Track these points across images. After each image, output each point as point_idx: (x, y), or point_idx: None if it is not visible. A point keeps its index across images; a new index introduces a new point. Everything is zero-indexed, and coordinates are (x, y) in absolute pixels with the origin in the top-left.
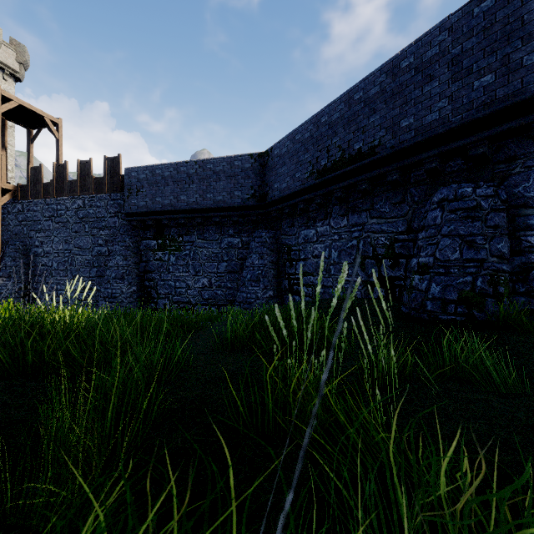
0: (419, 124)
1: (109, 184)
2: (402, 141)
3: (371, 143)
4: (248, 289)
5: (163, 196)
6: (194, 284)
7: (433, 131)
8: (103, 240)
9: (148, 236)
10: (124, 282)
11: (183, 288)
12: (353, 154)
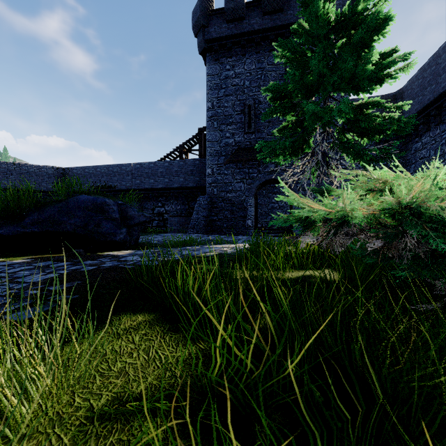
0: (126, 185)
1: None
2: (122, 188)
3: (114, 185)
4: None
5: None
6: None
7: (129, 188)
8: None
9: None
10: None
11: None
12: (108, 186)
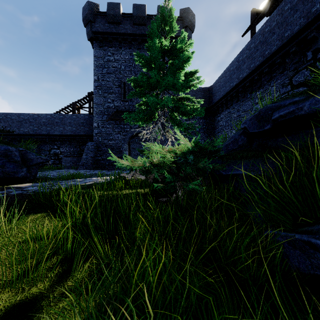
0: (24, 130)
1: None
2: (20, 132)
3: (12, 130)
4: None
5: None
6: None
7: (27, 133)
8: None
9: None
10: None
11: None
12: (6, 130)
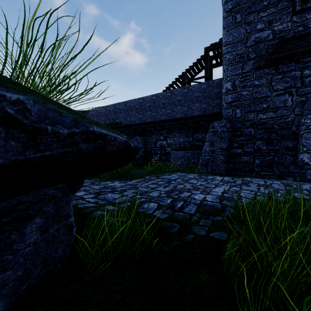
0: (130, 120)
1: None
2: (127, 123)
3: (121, 121)
4: None
5: None
6: None
7: (133, 123)
8: None
9: None
10: None
11: None
12: (116, 122)
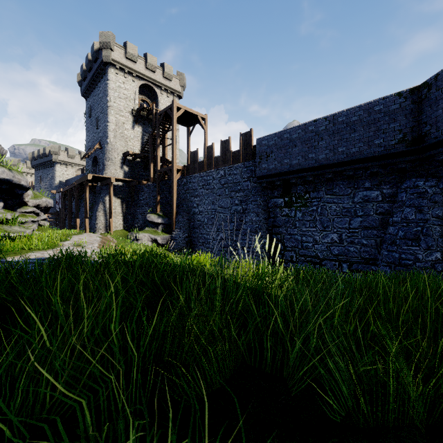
0: None
1: (243, 155)
2: None
3: None
4: (401, 248)
5: (291, 157)
6: (322, 239)
7: None
8: (238, 201)
9: (275, 195)
10: (257, 235)
11: (309, 242)
12: None
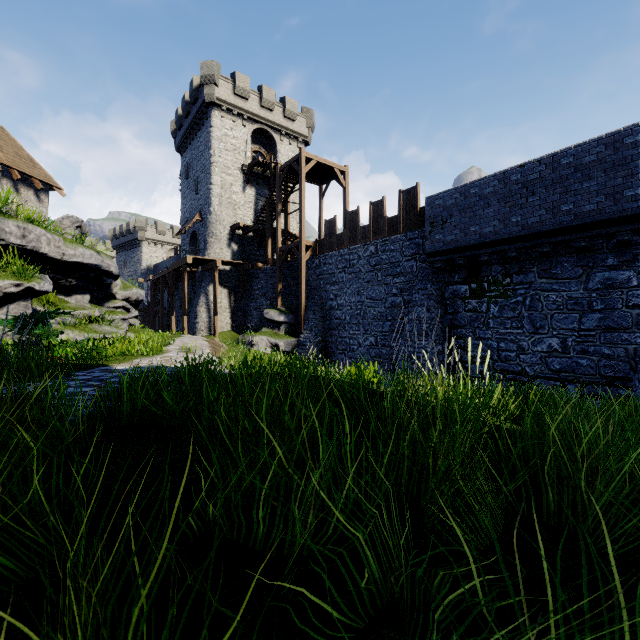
0: None
1: (405, 222)
2: None
3: None
4: None
5: (482, 223)
6: (532, 347)
7: None
8: (397, 289)
9: (455, 280)
10: (428, 339)
11: (511, 351)
12: None
